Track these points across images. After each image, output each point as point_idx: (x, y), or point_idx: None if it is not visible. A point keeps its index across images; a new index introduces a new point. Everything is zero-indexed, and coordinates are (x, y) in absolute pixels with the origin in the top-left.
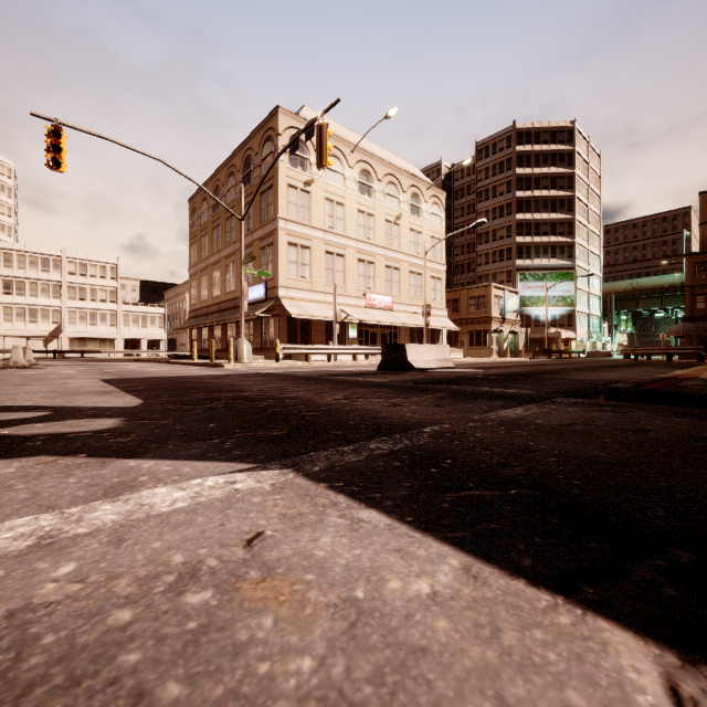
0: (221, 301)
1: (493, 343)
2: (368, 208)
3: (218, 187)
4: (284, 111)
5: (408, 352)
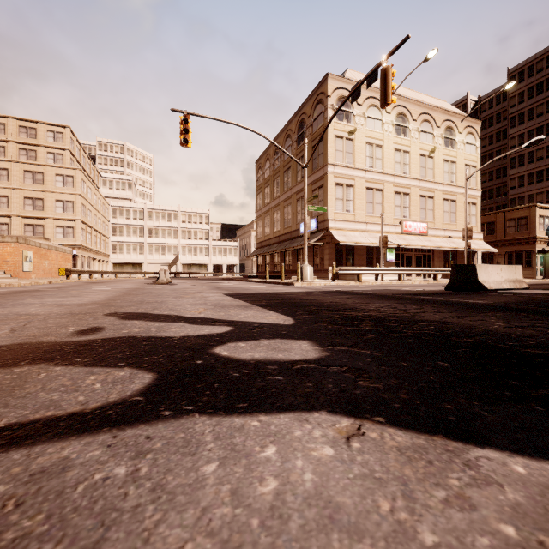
0: (280, 234)
1: (536, 263)
2: (403, 146)
3: (277, 148)
4: (332, 76)
5: (478, 273)
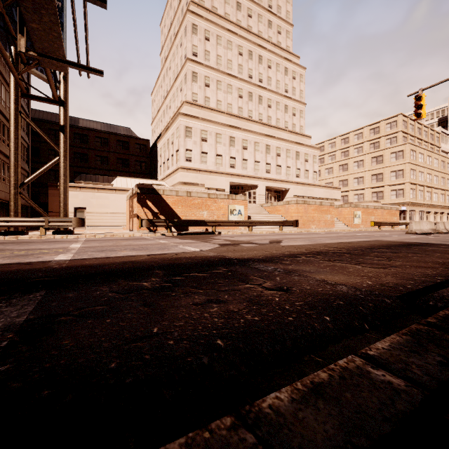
0: None
1: None
2: None
3: None
4: None
5: None
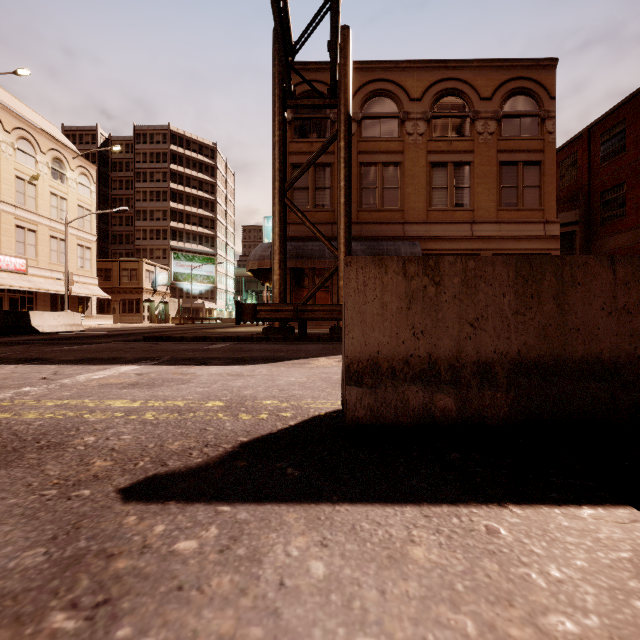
0: None
1: (145, 310)
2: None
3: None
4: None
5: (32, 319)
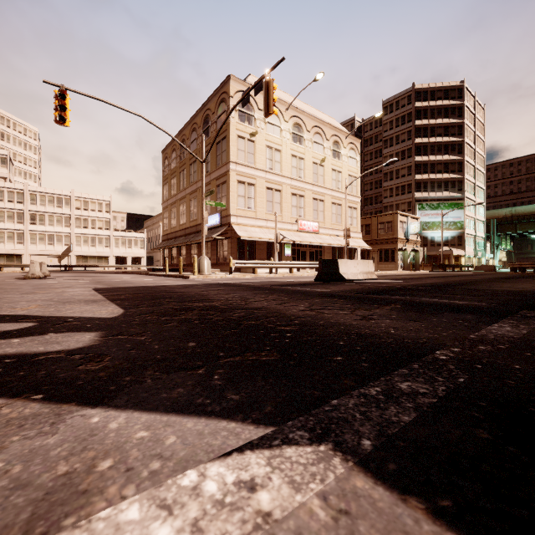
0: (186, 227)
1: (398, 259)
2: (299, 153)
3: (184, 140)
4: (234, 78)
5: (340, 266)
